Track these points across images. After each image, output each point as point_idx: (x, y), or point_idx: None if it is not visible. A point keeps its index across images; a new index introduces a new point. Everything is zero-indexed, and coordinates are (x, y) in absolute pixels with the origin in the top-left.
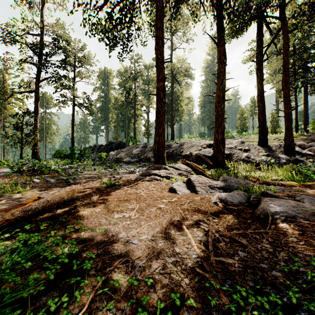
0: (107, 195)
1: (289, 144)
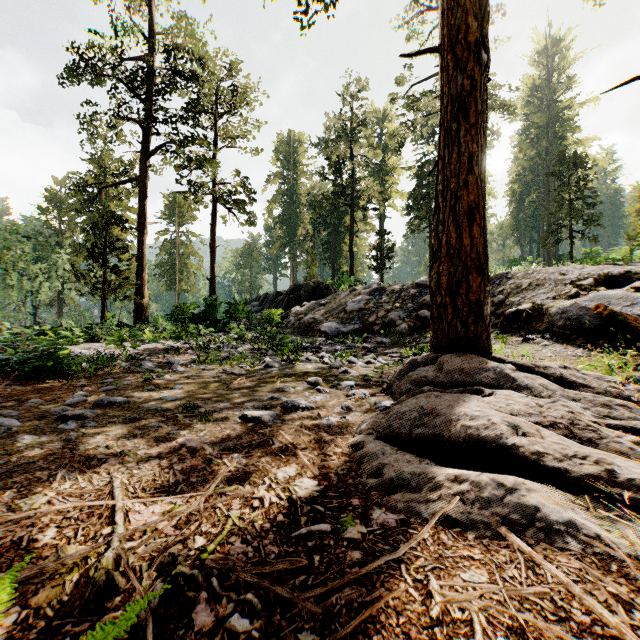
0: None
1: None
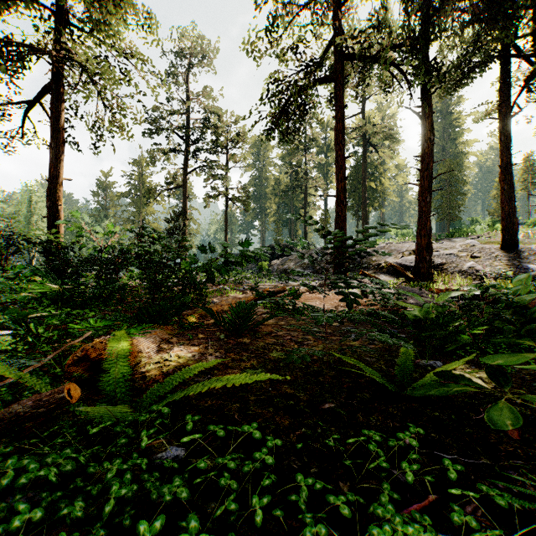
0: None
1: None
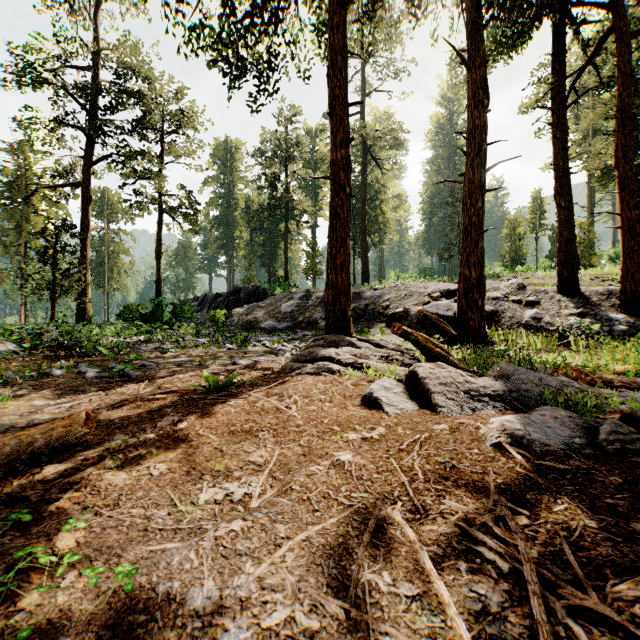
0: (201, 415)
1: (633, 289)
